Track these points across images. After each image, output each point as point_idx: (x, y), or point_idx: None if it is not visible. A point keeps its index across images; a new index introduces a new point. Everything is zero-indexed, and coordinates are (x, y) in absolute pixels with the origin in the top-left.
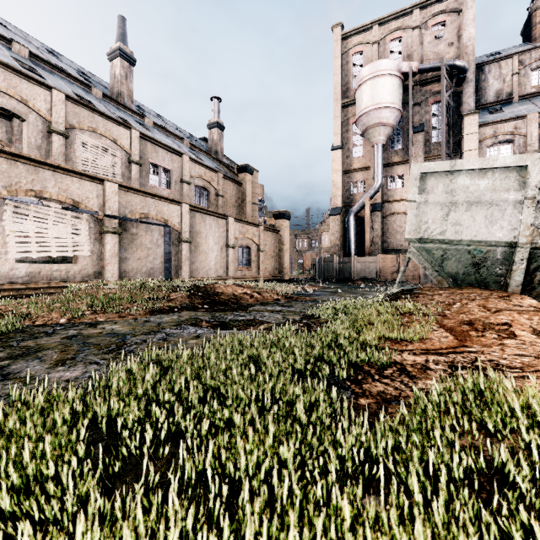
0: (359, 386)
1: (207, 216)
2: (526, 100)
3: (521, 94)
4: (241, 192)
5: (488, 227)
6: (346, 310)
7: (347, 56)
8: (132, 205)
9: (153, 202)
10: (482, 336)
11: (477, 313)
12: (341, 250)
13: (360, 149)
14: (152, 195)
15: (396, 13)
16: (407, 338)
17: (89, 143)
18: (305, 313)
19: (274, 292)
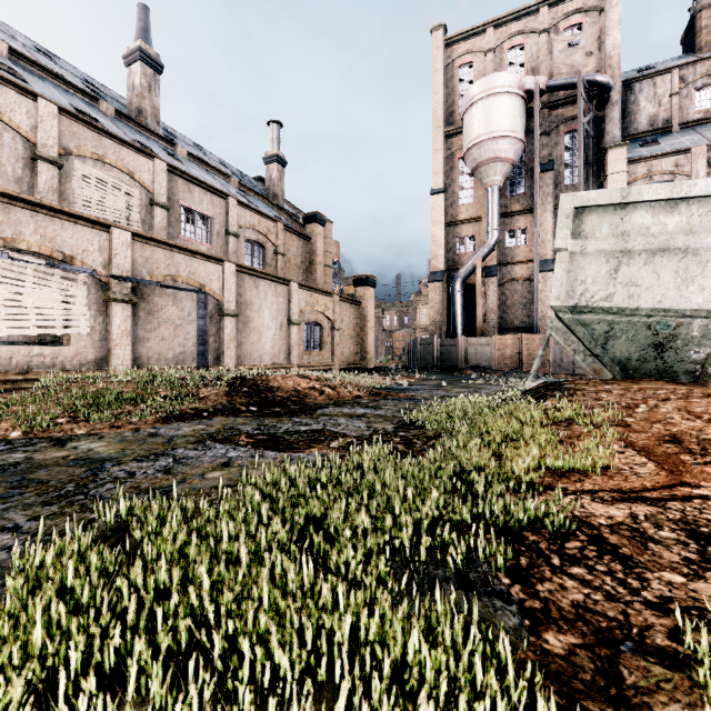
0: (530, 587)
1: (262, 280)
2: (690, 130)
3: (682, 121)
4: (309, 250)
5: (680, 288)
6: (464, 416)
7: (451, 68)
8: (152, 263)
9: (183, 259)
10: (705, 463)
11: (682, 422)
12: (443, 328)
13: (469, 194)
14: (181, 249)
15: (516, 12)
16: (580, 468)
17: (94, 177)
18: (401, 419)
19: (354, 386)
